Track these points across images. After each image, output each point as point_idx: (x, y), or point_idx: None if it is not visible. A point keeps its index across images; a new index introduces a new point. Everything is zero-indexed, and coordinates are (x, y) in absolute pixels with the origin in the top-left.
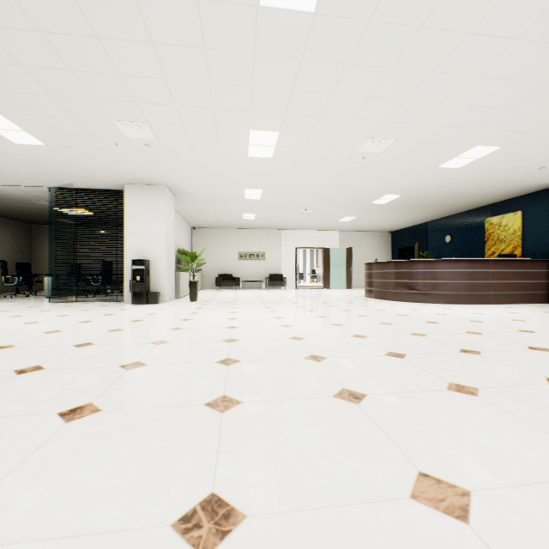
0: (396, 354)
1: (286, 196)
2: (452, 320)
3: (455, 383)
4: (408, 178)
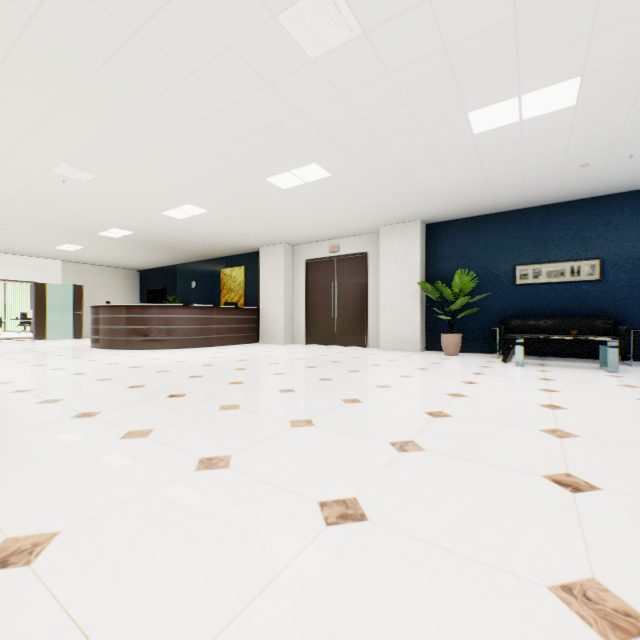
0: (52, 400)
1: None
2: (160, 363)
3: (85, 412)
4: (135, 217)
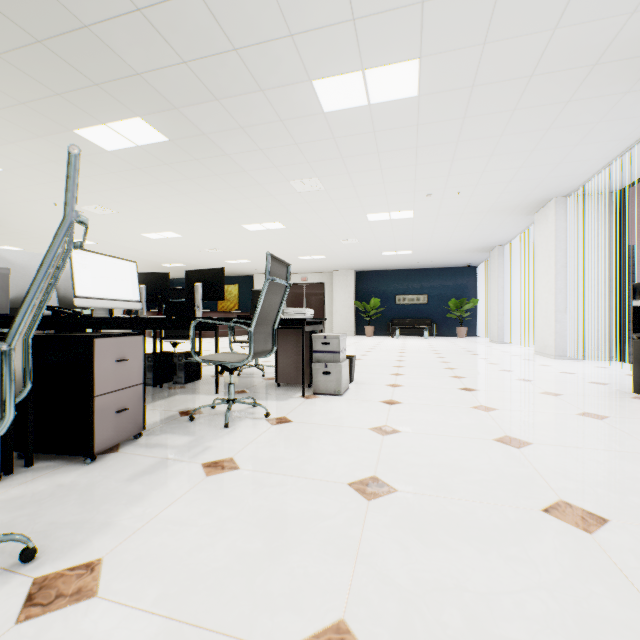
0: None
1: (107, 249)
2: None
3: None
4: (205, 261)
